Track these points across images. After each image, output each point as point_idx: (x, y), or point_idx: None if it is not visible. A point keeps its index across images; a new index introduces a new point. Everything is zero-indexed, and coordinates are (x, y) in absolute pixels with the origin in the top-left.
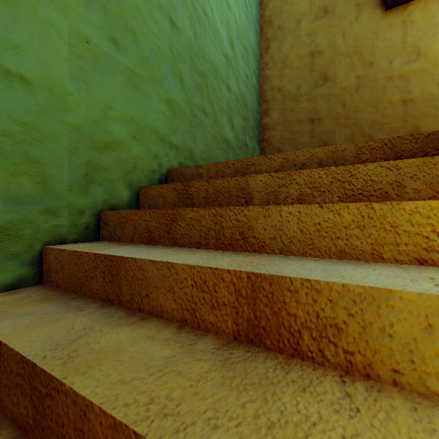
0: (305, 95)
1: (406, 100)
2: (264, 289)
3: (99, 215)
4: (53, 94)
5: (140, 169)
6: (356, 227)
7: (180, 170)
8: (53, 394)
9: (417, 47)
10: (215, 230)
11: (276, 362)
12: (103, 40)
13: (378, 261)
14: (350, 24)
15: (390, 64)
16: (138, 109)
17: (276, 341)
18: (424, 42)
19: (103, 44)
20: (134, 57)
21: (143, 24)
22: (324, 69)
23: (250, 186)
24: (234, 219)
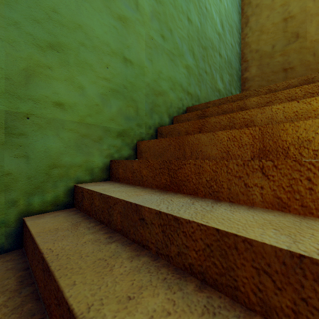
0: (279, 52)
1: None
2: (268, 132)
3: (156, 130)
4: (140, 67)
5: (173, 106)
6: None
7: (194, 107)
8: (182, 167)
9: None
10: (229, 126)
11: None
12: (158, 37)
13: None
14: None
15: None
16: (172, 72)
17: (275, 155)
18: None
19: (158, 39)
20: (170, 43)
21: (174, 24)
22: (296, 29)
23: (246, 105)
24: (241, 118)
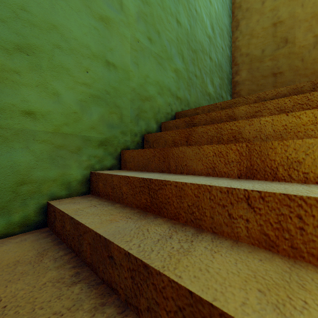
0: (268, 56)
1: None
2: (256, 150)
3: (143, 137)
4: (124, 72)
5: (161, 112)
6: (311, 124)
7: (183, 112)
8: (163, 187)
9: None
10: (217, 137)
11: (264, 181)
12: (145, 39)
13: None
14: None
15: None
16: (160, 77)
17: (263, 175)
18: None
19: (145, 42)
20: (158, 46)
21: (163, 26)
22: (285, 34)
23: (235, 114)
24: (229, 129)
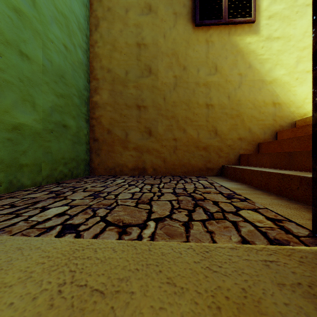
0: (133, 82)
1: (208, 104)
2: None
3: None
4: None
5: None
6: None
7: None
8: None
9: (215, 64)
10: None
11: None
12: None
13: None
14: (170, 28)
15: (198, 72)
16: None
17: None
18: (219, 61)
19: None
20: None
21: None
22: (149, 62)
23: None
24: None
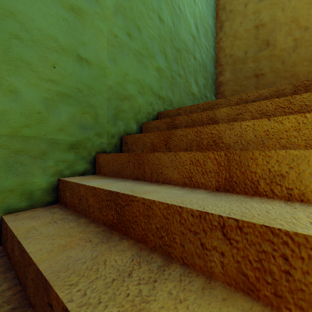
0: (251, 58)
1: None
2: (235, 160)
3: (121, 139)
4: (100, 68)
5: (142, 112)
6: (294, 130)
7: (166, 112)
8: (130, 203)
9: None
10: (196, 141)
11: (244, 196)
12: (123, 34)
13: None
14: (289, 0)
15: None
16: (141, 75)
17: (243, 188)
18: None
19: (123, 37)
20: (139, 43)
21: (144, 22)
22: (267, 37)
23: (216, 116)
24: (209, 133)
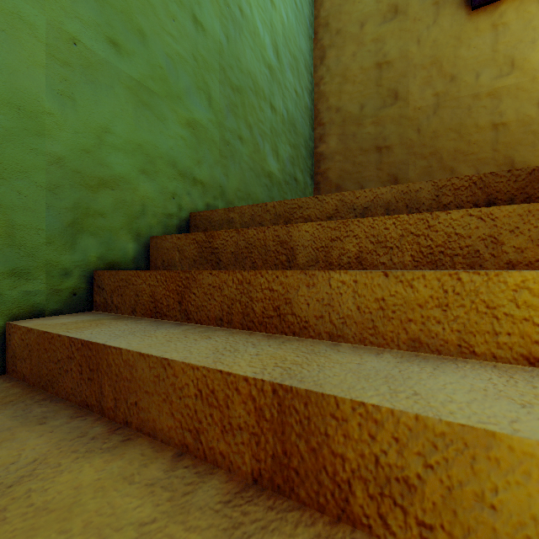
0: (370, 117)
1: (497, 124)
2: (297, 410)
3: (92, 276)
4: (23, 113)
5: (151, 212)
6: (436, 306)
7: (205, 214)
8: None
9: (511, 57)
10: (241, 303)
11: (313, 533)
12: (99, 41)
13: (467, 357)
14: (427, 28)
15: (477, 78)
16: (148, 134)
17: (314, 493)
18: (519, 51)
19: (99, 47)
20: (142, 65)
21: (155, 22)
22: (394, 84)
23: (292, 238)
24: (266, 287)
